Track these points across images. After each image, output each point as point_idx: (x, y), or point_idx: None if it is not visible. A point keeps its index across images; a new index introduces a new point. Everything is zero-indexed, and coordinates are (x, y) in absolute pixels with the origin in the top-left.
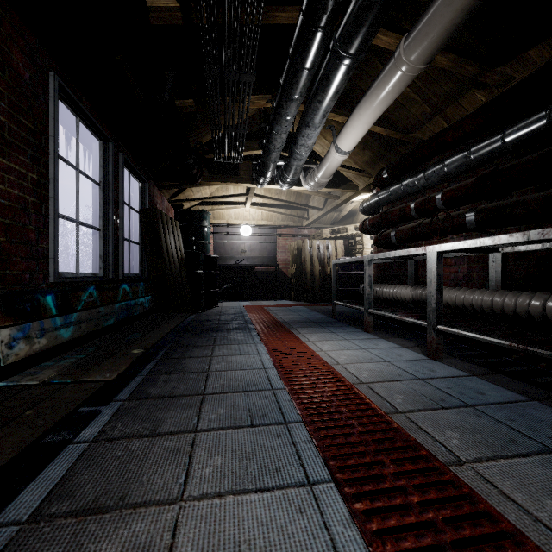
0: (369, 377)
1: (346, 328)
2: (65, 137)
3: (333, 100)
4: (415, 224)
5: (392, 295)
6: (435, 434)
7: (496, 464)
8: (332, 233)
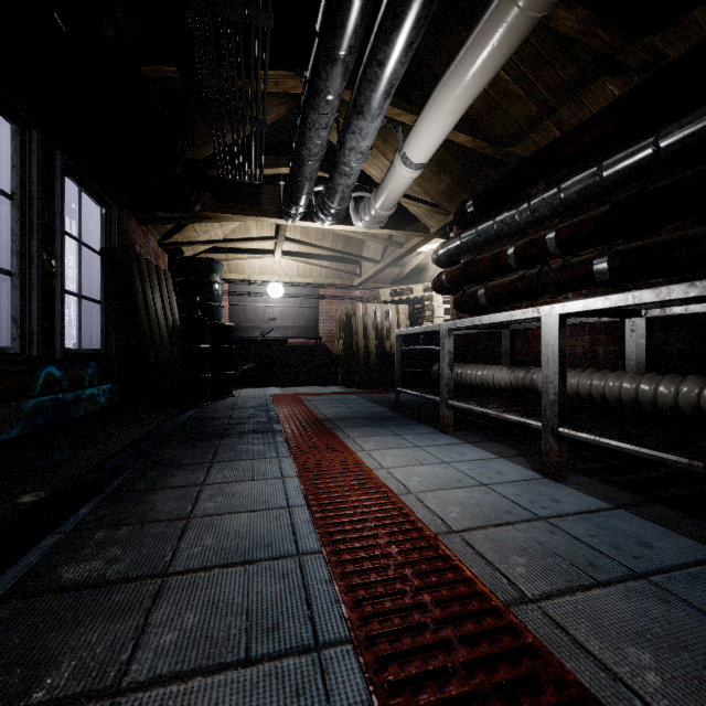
0: (462, 518)
1: (415, 427)
2: None
3: (402, 62)
4: (514, 277)
5: (480, 379)
6: (608, 658)
7: None
8: (393, 295)
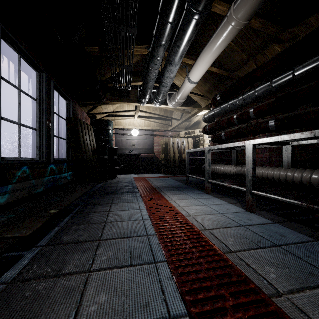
0: (210, 225)
1: (194, 191)
2: (15, 69)
3: (187, 45)
4: (236, 128)
5: (222, 171)
6: (258, 269)
7: (304, 294)
8: (186, 134)
